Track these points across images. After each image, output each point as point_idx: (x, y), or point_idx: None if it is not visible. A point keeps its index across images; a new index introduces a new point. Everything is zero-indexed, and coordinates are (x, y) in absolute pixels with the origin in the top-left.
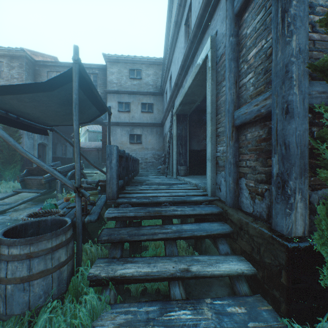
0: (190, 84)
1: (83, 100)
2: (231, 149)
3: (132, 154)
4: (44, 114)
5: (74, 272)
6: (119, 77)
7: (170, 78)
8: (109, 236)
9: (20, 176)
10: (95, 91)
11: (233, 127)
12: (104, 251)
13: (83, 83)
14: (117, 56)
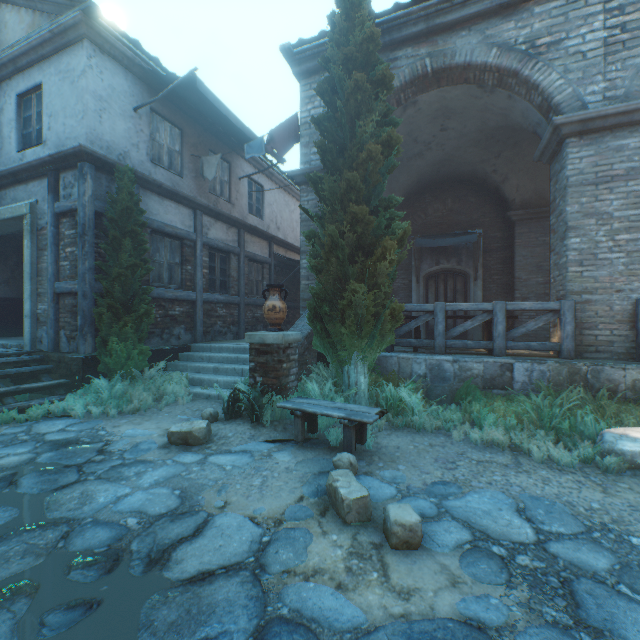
0: None
1: None
2: (53, 310)
3: None
4: None
5: None
6: None
7: None
8: None
9: None
10: None
11: (56, 293)
12: None
13: None
14: None
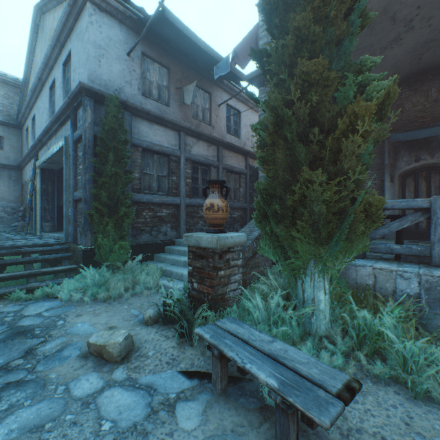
0: (54, 154)
1: None
2: (73, 212)
3: None
4: None
5: None
6: None
7: (33, 119)
8: None
9: None
10: None
11: (74, 200)
12: None
13: None
14: None
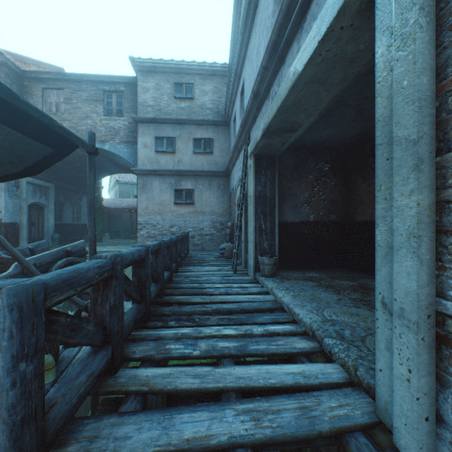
0: (297, 78)
1: None
2: None
3: (178, 222)
4: None
5: None
6: (157, 96)
7: (241, 92)
8: None
9: None
10: None
11: None
12: None
13: None
14: (153, 61)
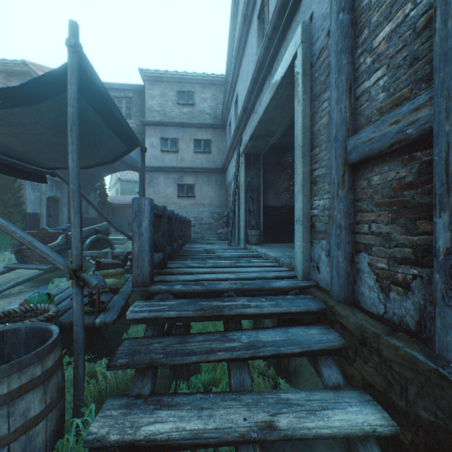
0: (267, 106)
1: (95, 124)
2: (341, 204)
3: (181, 212)
4: (34, 147)
5: (62, 428)
6: (163, 103)
7: (235, 102)
8: (130, 357)
9: (15, 244)
10: (115, 110)
11: (346, 165)
12: (130, 369)
13: (92, 94)
14: (159, 72)
